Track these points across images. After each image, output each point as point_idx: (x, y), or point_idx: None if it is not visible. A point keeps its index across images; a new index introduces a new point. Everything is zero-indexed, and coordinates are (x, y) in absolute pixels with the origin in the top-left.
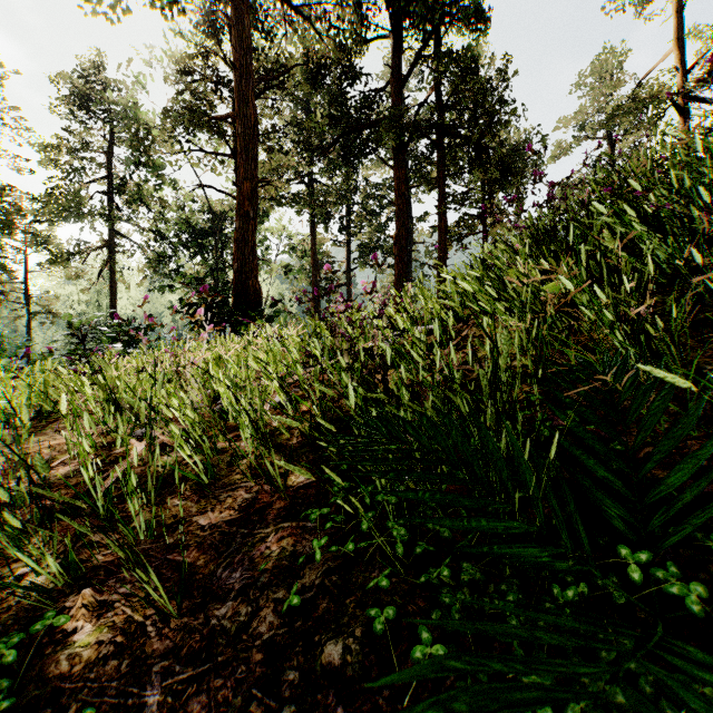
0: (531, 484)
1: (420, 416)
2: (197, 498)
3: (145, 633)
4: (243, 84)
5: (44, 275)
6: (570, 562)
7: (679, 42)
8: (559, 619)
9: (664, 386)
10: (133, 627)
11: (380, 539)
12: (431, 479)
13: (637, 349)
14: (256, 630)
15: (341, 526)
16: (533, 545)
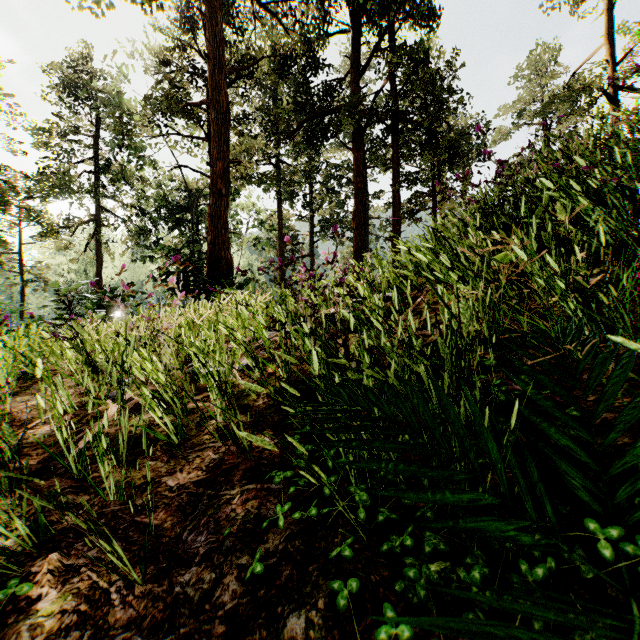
0: (494, 453)
1: (381, 382)
2: (167, 458)
3: (109, 600)
4: (216, 73)
5: (36, 247)
6: (537, 535)
7: (608, 38)
8: (536, 609)
9: (624, 354)
10: (97, 594)
11: (342, 504)
12: (394, 448)
13: (588, 316)
14: (219, 598)
15: (304, 488)
16: (498, 518)
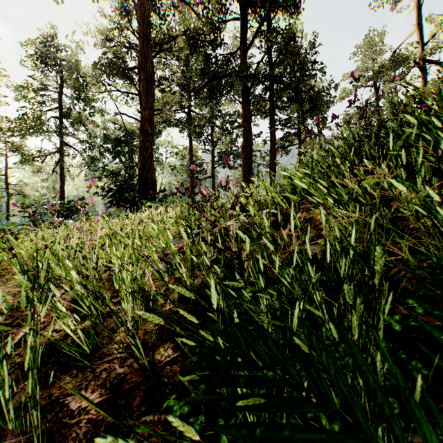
0: None
1: (283, 328)
2: (76, 371)
3: None
4: (144, 46)
5: (18, 170)
6: None
7: (421, 25)
8: None
9: None
10: None
11: None
12: (310, 440)
13: None
14: None
15: (201, 423)
16: None
